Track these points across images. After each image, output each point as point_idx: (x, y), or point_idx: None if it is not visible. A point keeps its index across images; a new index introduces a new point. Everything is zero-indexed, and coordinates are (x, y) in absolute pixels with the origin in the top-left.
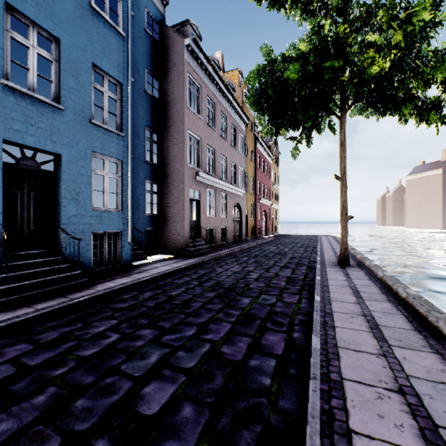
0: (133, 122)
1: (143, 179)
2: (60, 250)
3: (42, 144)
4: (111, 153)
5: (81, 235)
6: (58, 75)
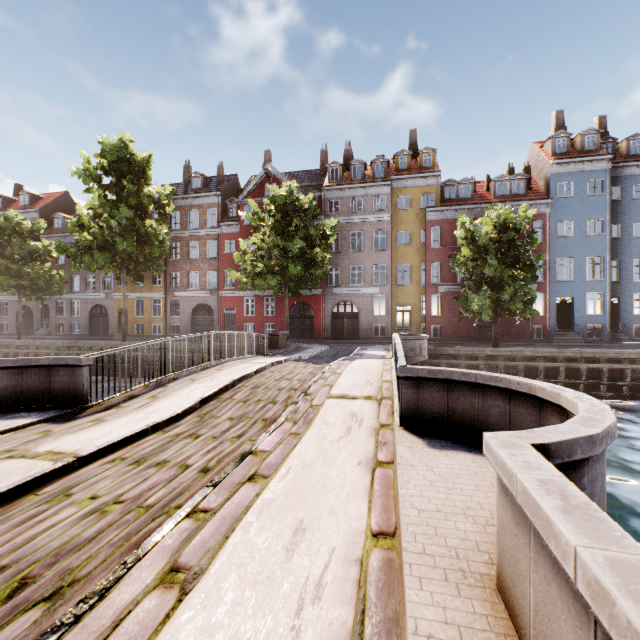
0: (620, 261)
1: (630, 293)
2: (573, 330)
3: (566, 295)
4: (596, 290)
5: (581, 325)
6: (572, 270)
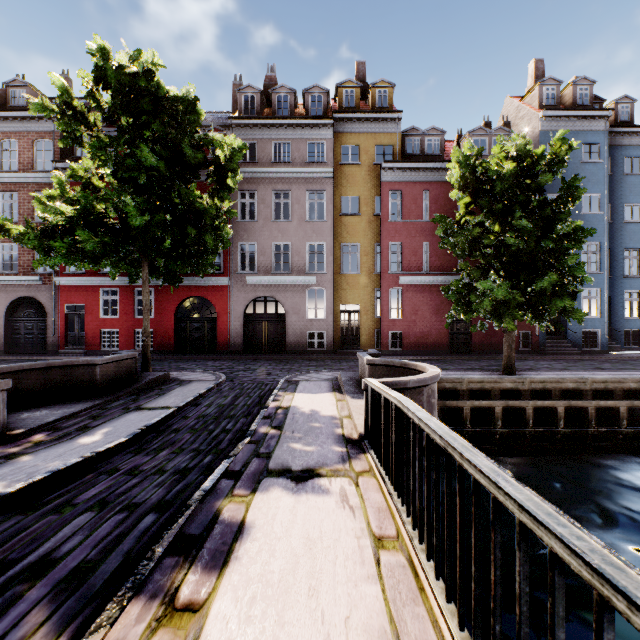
0: (611, 251)
1: (621, 291)
2: (566, 337)
3: None
4: (593, 286)
5: (575, 331)
6: None
